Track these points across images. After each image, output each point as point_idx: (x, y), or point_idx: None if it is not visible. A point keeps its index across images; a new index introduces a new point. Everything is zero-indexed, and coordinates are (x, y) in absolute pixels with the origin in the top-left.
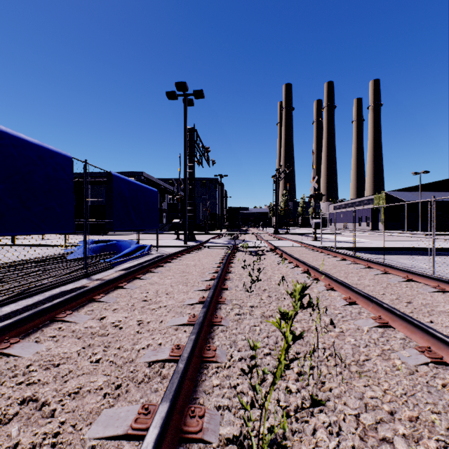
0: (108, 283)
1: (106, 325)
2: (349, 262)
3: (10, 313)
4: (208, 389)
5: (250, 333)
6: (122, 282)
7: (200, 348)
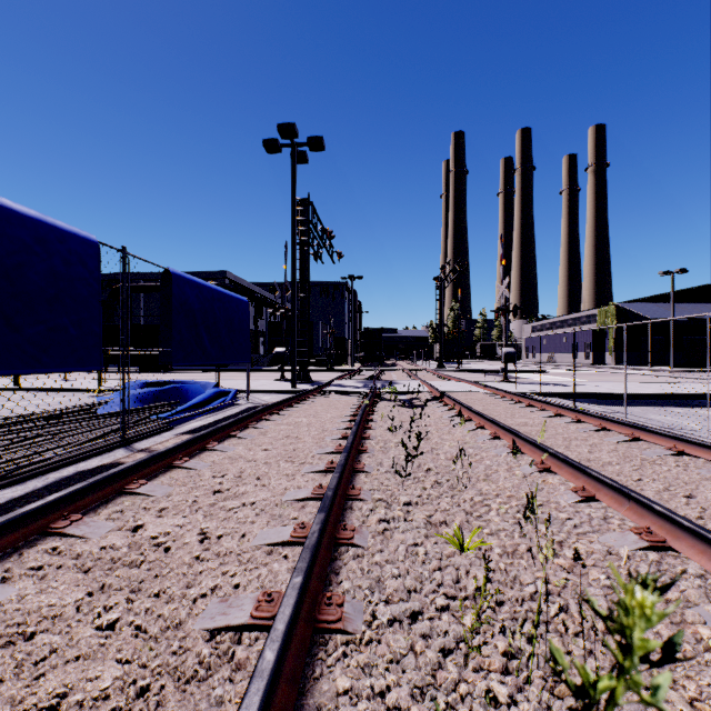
0: (155, 460)
1: (140, 544)
2: (568, 419)
3: None
4: (326, 703)
5: (408, 562)
6: (180, 457)
7: (312, 599)
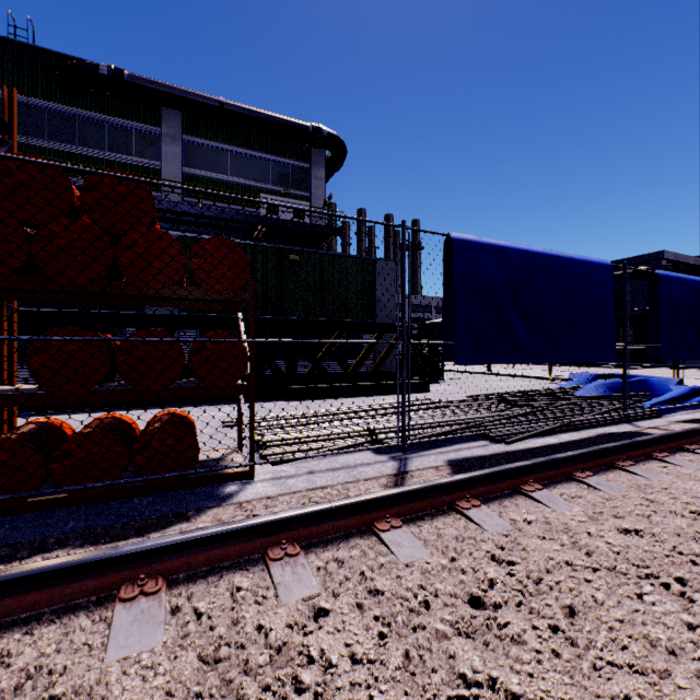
0: (694, 433)
1: None
2: None
3: (576, 441)
4: None
5: None
6: None
7: None
